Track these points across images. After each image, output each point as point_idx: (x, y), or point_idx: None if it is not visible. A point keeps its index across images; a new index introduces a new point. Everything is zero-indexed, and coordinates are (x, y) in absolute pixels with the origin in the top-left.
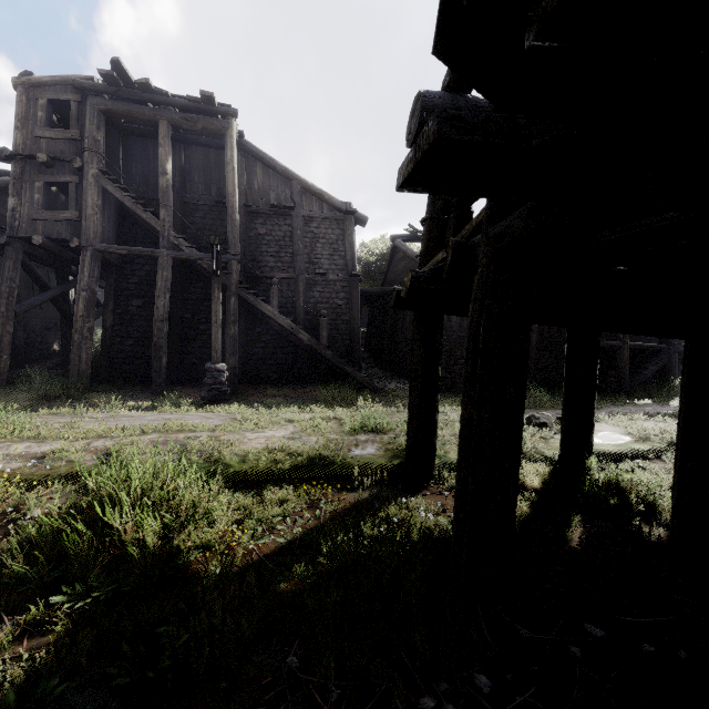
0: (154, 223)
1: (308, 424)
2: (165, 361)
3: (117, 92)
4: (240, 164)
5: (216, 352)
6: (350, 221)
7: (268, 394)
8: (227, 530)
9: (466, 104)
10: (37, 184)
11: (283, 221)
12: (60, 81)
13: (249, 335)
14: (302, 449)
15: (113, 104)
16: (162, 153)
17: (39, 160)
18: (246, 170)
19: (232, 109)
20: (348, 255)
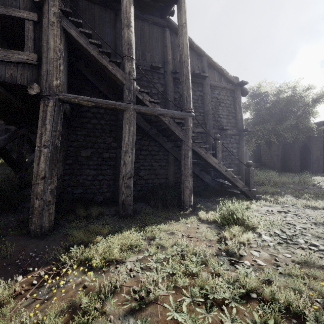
0: None
1: None
2: None
3: None
4: None
5: None
6: None
7: None
8: None
9: None
10: None
11: None
12: None
13: None
14: None
15: None
16: None
17: None
18: None
19: None
20: None
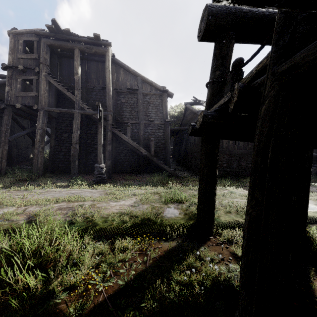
0: (72, 97)
1: (143, 197)
2: (77, 163)
3: (55, 36)
4: (113, 69)
5: (100, 159)
6: (165, 95)
7: (125, 179)
8: (89, 271)
9: (236, 10)
10: (18, 80)
11: (133, 96)
12: (29, 31)
13: (117, 150)
14: (138, 214)
15: (53, 41)
16: (76, 64)
17: (19, 68)
18: (116, 72)
19: (108, 42)
20: (164, 111)
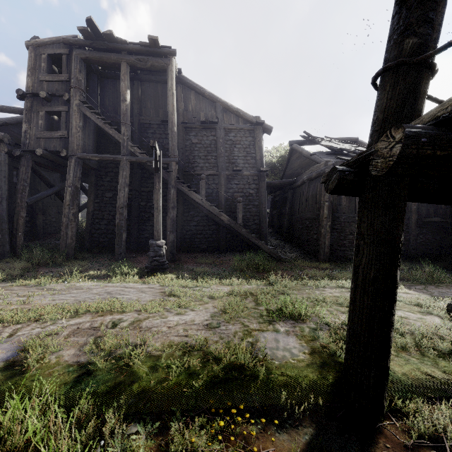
0: (117, 136)
1: (227, 306)
2: (124, 237)
3: (92, 44)
4: (179, 93)
5: (157, 232)
6: (259, 130)
7: (198, 262)
8: None
9: None
10: (40, 113)
11: (209, 132)
12: (55, 40)
13: (185, 216)
14: (220, 351)
15: (90, 53)
16: (122, 86)
17: (41, 96)
18: (183, 97)
19: (171, 49)
20: (257, 156)
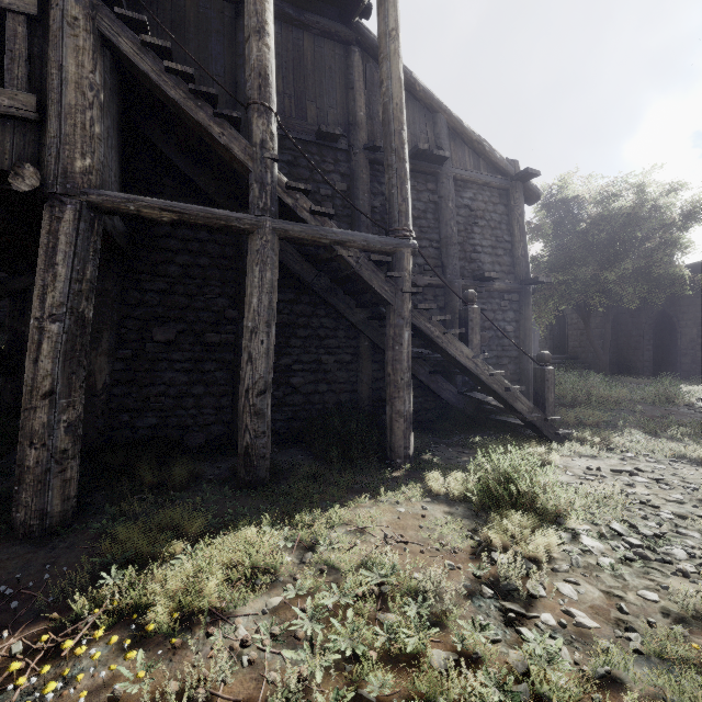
0: None
1: None
2: None
3: None
4: None
5: None
6: None
7: None
8: None
9: None
10: None
11: None
12: None
13: None
14: None
15: None
16: None
17: None
18: None
19: None
20: None
